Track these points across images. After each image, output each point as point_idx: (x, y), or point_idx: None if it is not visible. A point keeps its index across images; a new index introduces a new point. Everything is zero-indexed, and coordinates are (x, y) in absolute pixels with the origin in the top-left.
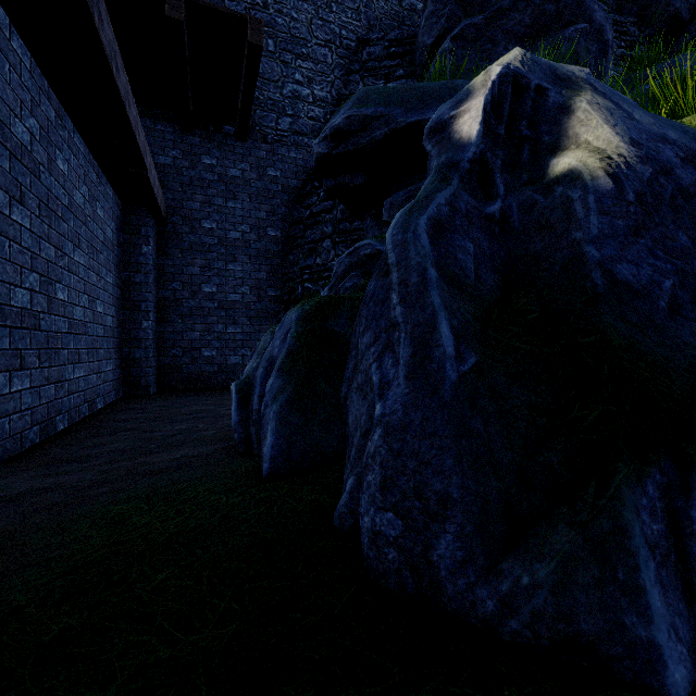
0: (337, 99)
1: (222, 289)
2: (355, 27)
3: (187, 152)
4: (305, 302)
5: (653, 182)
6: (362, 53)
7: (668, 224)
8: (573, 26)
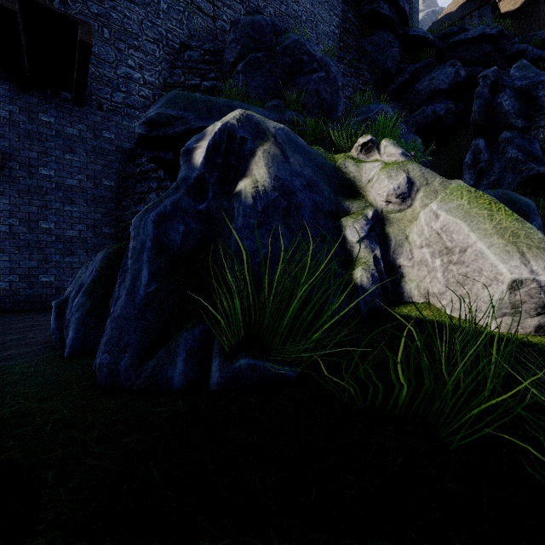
0: (164, 85)
1: (59, 226)
2: (178, 33)
3: (24, 109)
4: (110, 247)
5: (276, 200)
6: (184, 54)
7: (276, 222)
8: (317, 74)
